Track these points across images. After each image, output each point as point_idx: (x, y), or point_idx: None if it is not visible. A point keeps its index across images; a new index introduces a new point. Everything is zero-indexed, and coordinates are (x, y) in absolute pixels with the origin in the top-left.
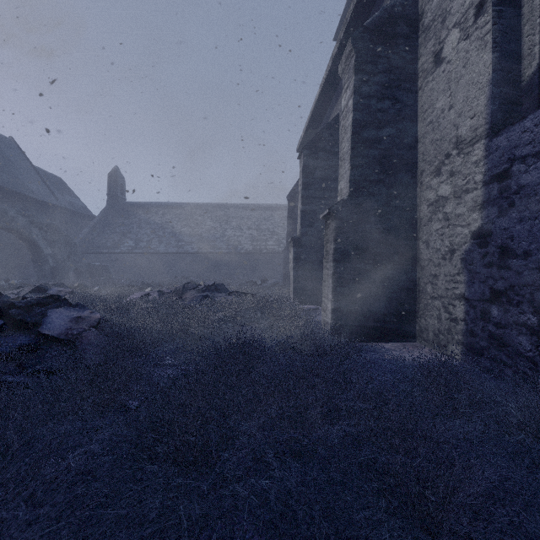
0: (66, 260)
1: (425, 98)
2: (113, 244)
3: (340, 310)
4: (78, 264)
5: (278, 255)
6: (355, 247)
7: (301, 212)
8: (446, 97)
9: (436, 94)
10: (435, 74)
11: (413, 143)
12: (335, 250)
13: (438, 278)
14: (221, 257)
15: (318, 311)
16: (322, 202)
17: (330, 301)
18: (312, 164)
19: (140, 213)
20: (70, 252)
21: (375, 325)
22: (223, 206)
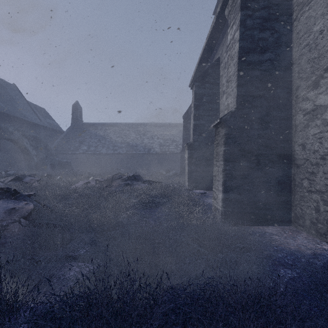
0: (45, 158)
1: (301, 26)
2: (74, 148)
3: (229, 199)
4: (53, 161)
5: (176, 155)
6: (241, 149)
7: (193, 125)
8: (325, 19)
9: (313, 19)
10: (312, 3)
11: (289, 64)
12: (225, 151)
13: (316, 175)
14: (140, 156)
15: (206, 195)
16: (208, 118)
17: (220, 192)
18: (201, 92)
19: (91, 129)
20: (47, 153)
21: (258, 212)
22: (142, 124)
